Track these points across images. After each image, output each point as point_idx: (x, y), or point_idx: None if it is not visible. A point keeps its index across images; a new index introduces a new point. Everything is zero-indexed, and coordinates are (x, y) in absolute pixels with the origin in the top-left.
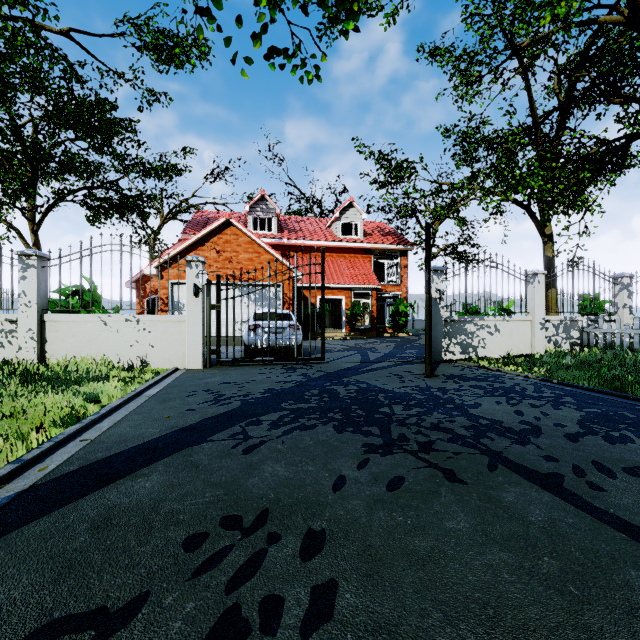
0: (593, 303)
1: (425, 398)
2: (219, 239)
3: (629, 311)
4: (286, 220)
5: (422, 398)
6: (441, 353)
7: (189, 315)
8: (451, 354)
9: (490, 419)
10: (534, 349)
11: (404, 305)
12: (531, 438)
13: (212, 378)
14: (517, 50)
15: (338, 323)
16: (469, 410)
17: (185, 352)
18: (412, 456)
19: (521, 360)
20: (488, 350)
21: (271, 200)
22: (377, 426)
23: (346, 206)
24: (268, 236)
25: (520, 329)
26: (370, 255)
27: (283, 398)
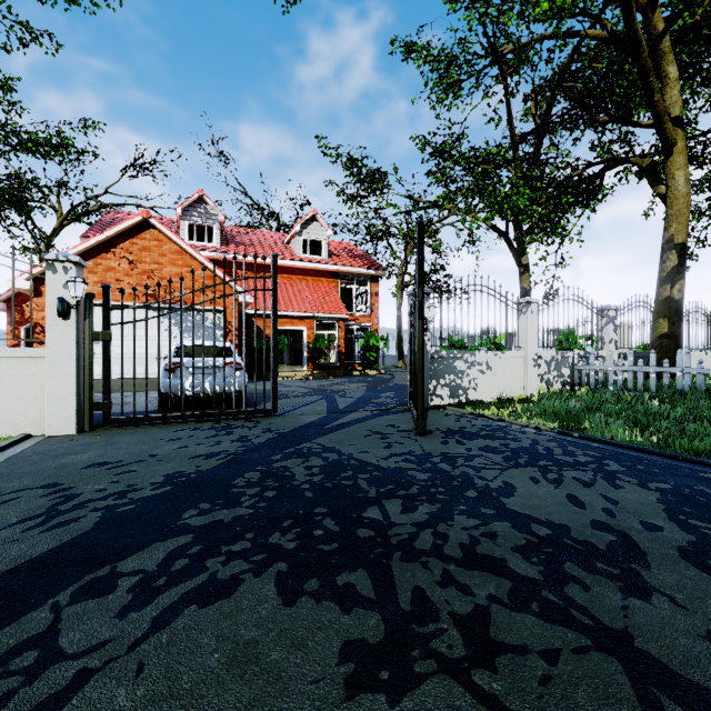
0: (582, 337)
1: (430, 478)
2: (133, 245)
3: (615, 346)
4: (233, 231)
5: (425, 479)
6: (428, 397)
7: (51, 348)
8: (439, 398)
9: (546, 522)
10: (527, 390)
11: (376, 338)
12: (641, 571)
13: (79, 454)
14: (499, 56)
15: (299, 359)
16: (504, 501)
17: (44, 408)
18: (462, 689)
19: (518, 404)
20: (479, 392)
21: (212, 203)
22: (365, 567)
23: (308, 219)
24: (208, 249)
25: (513, 366)
26: (337, 279)
27: (192, 496)
